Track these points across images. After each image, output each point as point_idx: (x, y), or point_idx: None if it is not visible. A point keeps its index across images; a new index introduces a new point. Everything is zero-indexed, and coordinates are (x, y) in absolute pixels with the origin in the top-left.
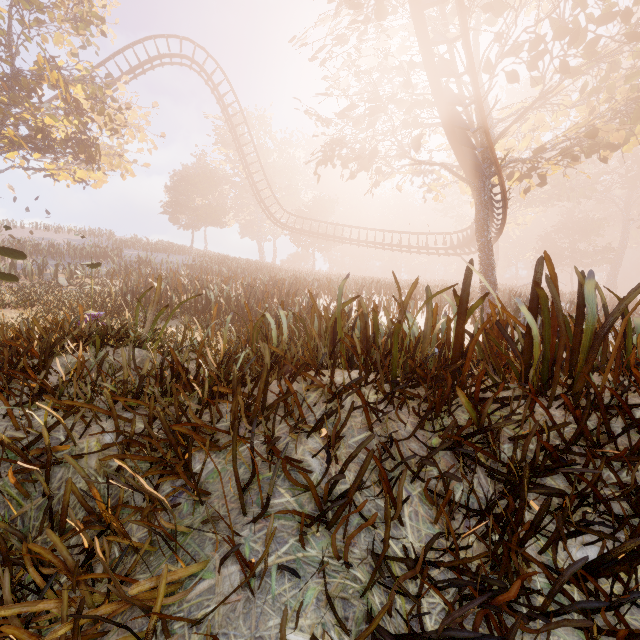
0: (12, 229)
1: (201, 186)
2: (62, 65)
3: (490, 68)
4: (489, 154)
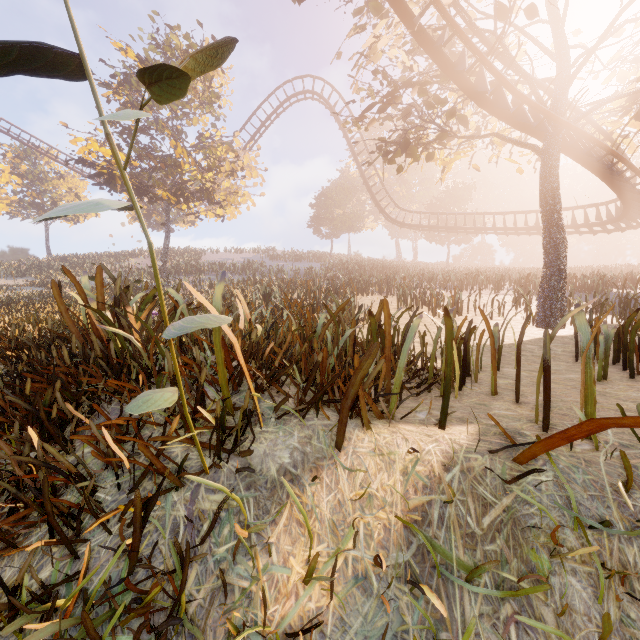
0: (211, 254)
1: (337, 198)
2: (208, 136)
3: (506, 11)
4: (557, 104)
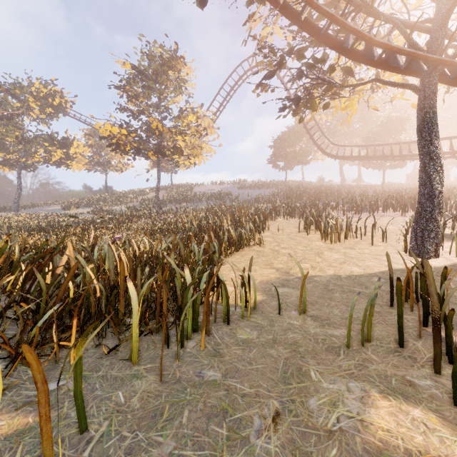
0: (202, 187)
1: (289, 139)
2: (184, 109)
3: None
4: (433, 42)
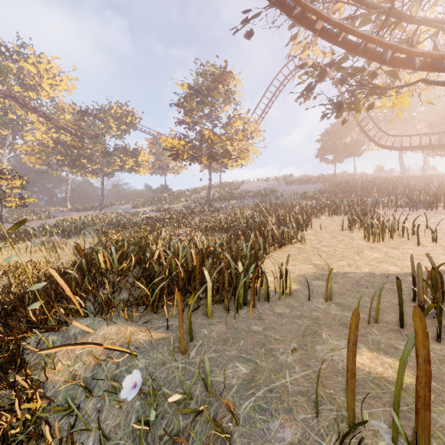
0: (248, 184)
1: (338, 132)
2: (232, 116)
3: None
4: None
